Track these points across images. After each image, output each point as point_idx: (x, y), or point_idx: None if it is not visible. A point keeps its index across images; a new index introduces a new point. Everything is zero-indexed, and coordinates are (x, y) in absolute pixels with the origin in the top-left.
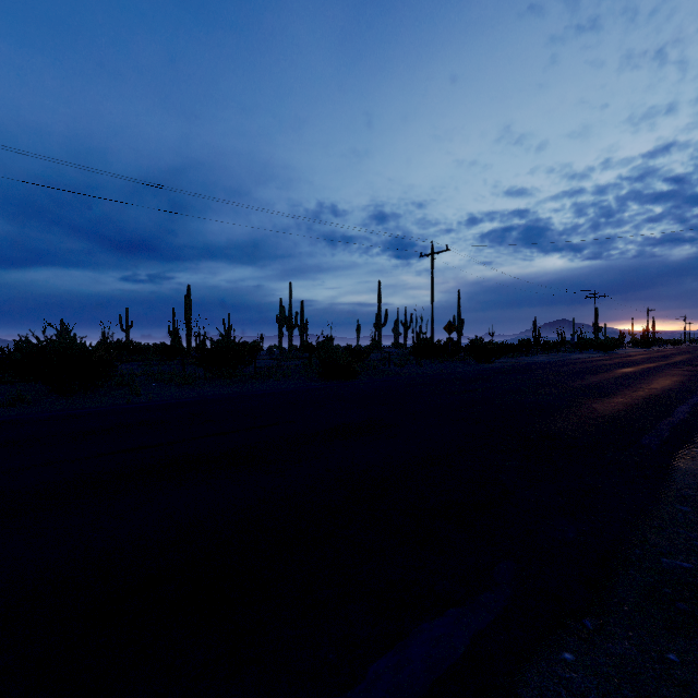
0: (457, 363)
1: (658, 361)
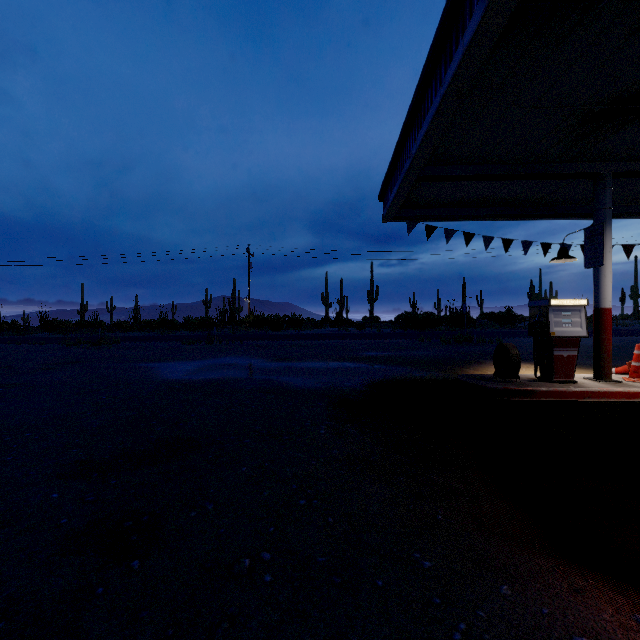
0: None
1: None
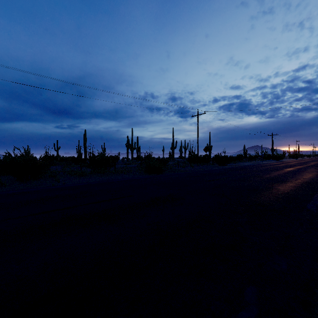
0: (209, 166)
1: (303, 165)
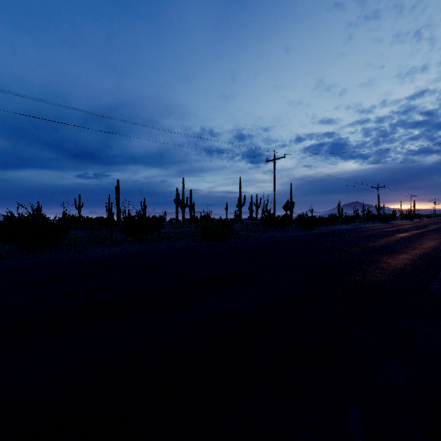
0: (291, 230)
1: (421, 229)
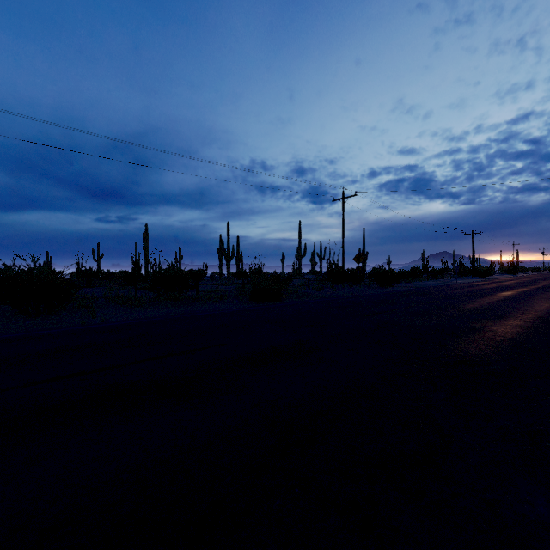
0: (364, 287)
1: (528, 286)
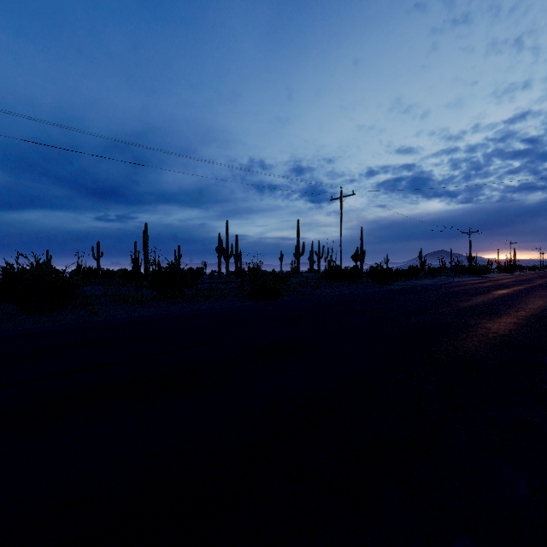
0: (361, 286)
1: (524, 284)
